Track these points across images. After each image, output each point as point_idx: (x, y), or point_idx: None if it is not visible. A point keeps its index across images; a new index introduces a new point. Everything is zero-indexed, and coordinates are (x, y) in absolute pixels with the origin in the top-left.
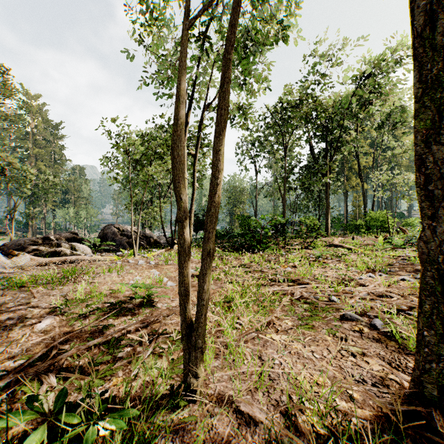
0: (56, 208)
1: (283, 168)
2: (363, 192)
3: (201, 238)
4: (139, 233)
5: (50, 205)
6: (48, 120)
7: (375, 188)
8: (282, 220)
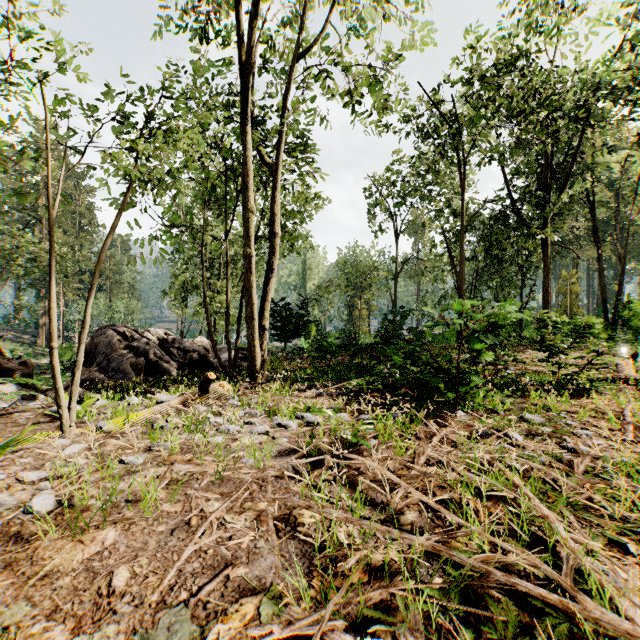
0: (81, 299)
1: (458, 214)
2: (600, 265)
3: (300, 350)
4: (173, 343)
5: (70, 294)
6: (68, 163)
7: (623, 257)
8: (513, 317)
